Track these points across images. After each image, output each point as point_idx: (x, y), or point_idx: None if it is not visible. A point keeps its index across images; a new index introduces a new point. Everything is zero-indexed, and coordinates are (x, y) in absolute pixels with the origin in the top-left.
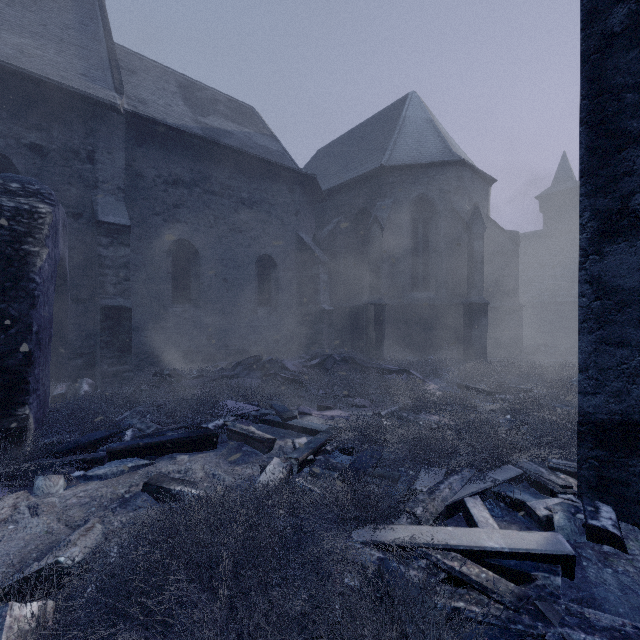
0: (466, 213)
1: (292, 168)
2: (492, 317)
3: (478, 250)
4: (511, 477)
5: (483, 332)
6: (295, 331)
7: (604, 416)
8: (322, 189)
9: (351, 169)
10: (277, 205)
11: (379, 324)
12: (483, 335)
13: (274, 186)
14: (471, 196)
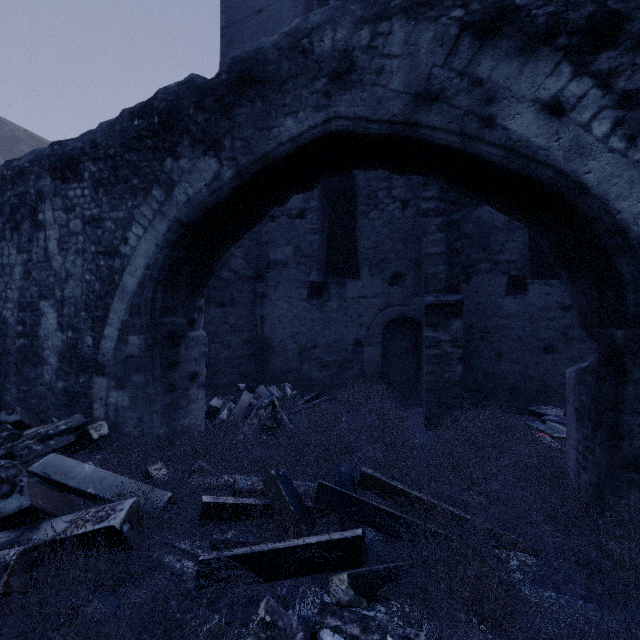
0: None
1: None
2: None
3: None
4: None
5: None
6: None
7: None
8: None
9: None
10: None
11: None
12: None
13: None
14: None
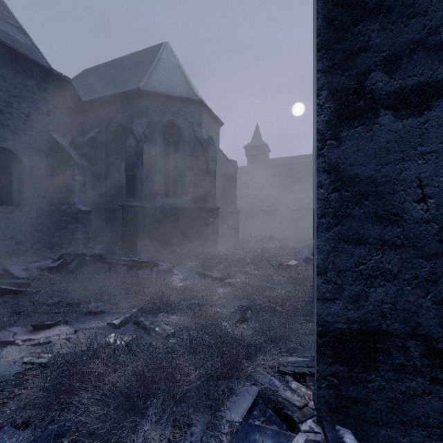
0: (204, 140)
1: (40, 62)
2: (221, 218)
3: (212, 168)
4: (249, 407)
5: (216, 229)
6: (46, 231)
7: (343, 325)
8: (83, 99)
9: (112, 88)
10: (21, 98)
11: (135, 223)
12: (216, 231)
13: (16, 76)
14: (208, 130)
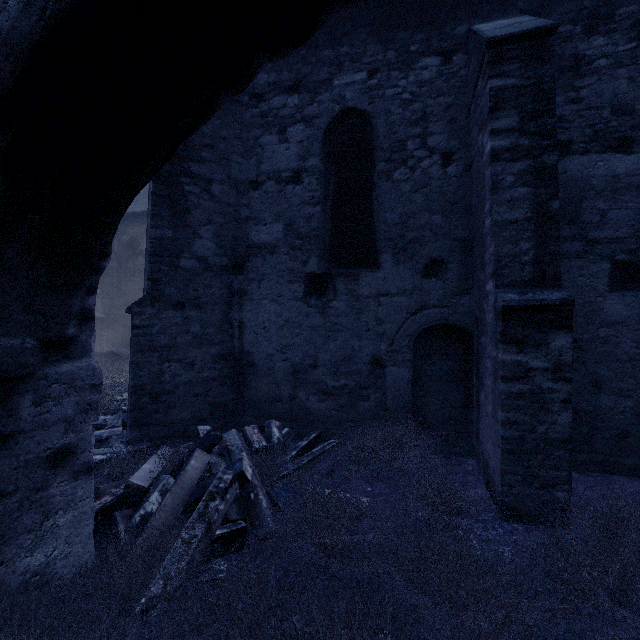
0: None
1: None
2: None
3: None
4: None
5: None
6: None
7: None
8: None
9: None
10: None
11: None
12: None
13: None
14: None
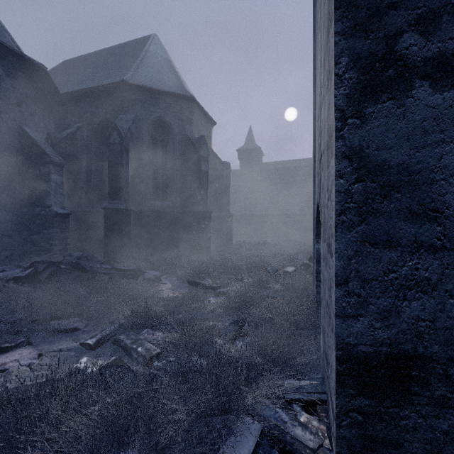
0: (196, 139)
1: (8, 45)
2: (214, 223)
3: (204, 169)
4: (251, 453)
5: (208, 234)
6: (17, 236)
7: (369, 348)
8: (61, 92)
9: (94, 80)
10: None
11: (119, 228)
12: (208, 236)
13: None
14: (199, 129)
